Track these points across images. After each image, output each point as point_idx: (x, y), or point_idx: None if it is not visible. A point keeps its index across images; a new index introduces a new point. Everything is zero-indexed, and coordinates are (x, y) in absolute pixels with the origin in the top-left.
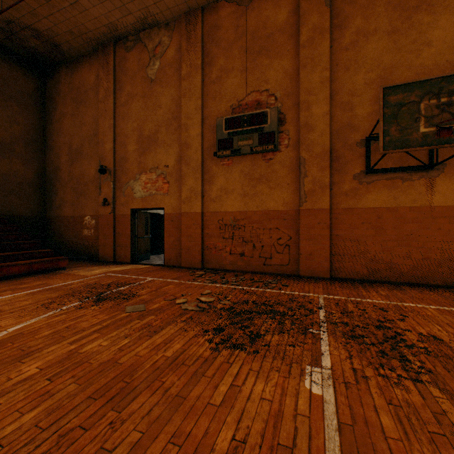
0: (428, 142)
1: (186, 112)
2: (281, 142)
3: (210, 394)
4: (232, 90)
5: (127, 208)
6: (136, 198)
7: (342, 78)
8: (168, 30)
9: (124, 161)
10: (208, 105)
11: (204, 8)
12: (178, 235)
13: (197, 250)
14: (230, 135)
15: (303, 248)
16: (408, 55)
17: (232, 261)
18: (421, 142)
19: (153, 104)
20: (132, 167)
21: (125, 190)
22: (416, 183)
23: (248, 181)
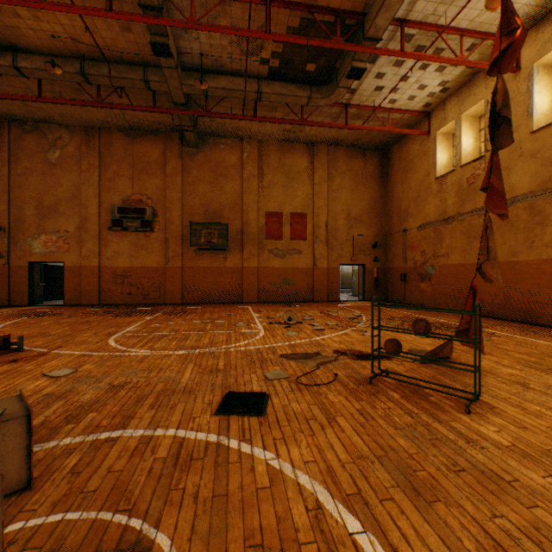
0: (205, 245)
1: (86, 196)
2: (156, 227)
3: (116, 320)
4: (123, 189)
5: (25, 261)
6: (35, 254)
7: (189, 199)
8: (69, 131)
9: (21, 222)
10: (104, 194)
11: (101, 128)
12: (78, 282)
13: (96, 292)
14: (122, 218)
15: (168, 288)
16: (217, 196)
17: (123, 298)
18: (203, 245)
19: (54, 182)
20: (30, 228)
21: (22, 246)
22: (220, 256)
23: (134, 248)
